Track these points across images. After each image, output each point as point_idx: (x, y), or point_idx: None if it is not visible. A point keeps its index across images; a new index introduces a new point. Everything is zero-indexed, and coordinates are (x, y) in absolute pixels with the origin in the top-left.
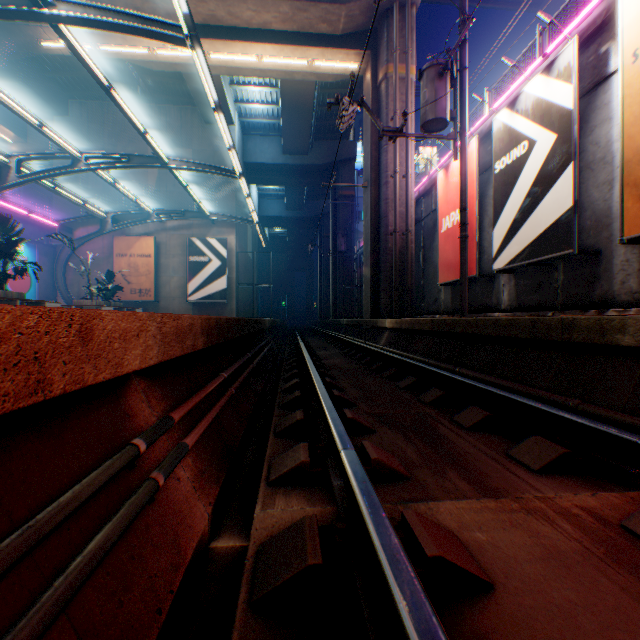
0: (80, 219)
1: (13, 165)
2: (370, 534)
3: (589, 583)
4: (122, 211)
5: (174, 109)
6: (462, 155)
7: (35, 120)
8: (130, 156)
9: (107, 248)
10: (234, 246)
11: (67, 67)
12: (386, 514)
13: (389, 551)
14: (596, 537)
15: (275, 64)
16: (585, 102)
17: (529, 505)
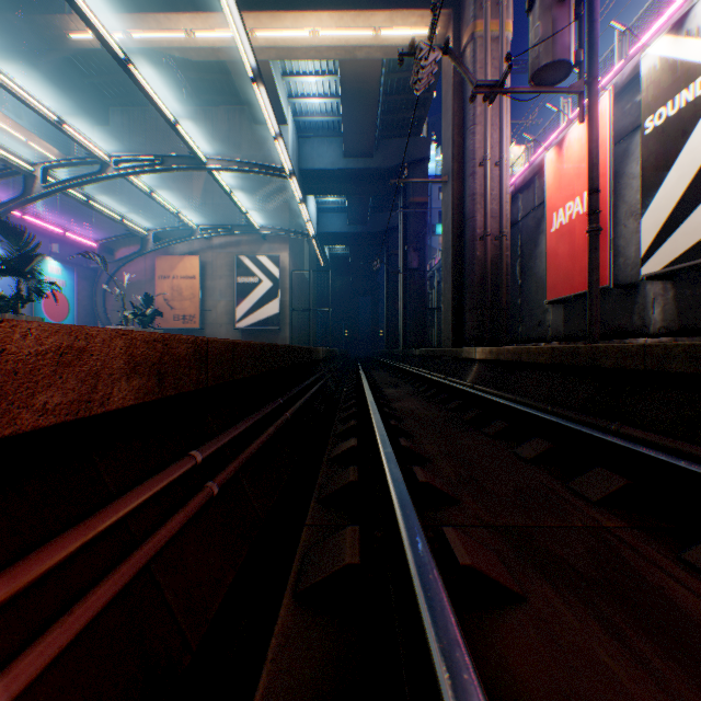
0: (120, 238)
1: (38, 174)
2: None
3: None
4: (164, 228)
5: (221, 111)
6: (592, 113)
7: (52, 115)
8: (164, 157)
9: (149, 270)
10: (287, 264)
11: (106, 70)
12: None
13: None
14: None
15: (332, 38)
16: None
17: None
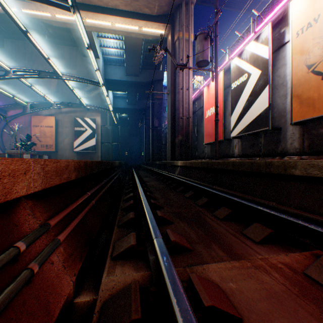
0: (11, 105)
1: None
2: (171, 300)
3: (293, 312)
4: (36, 102)
5: (66, 48)
6: (216, 79)
7: None
8: (40, 71)
9: (27, 122)
10: (99, 122)
11: (3, 20)
12: (181, 284)
13: (183, 314)
14: (292, 281)
15: (121, 27)
16: (274, 56)
17: (256, 263)
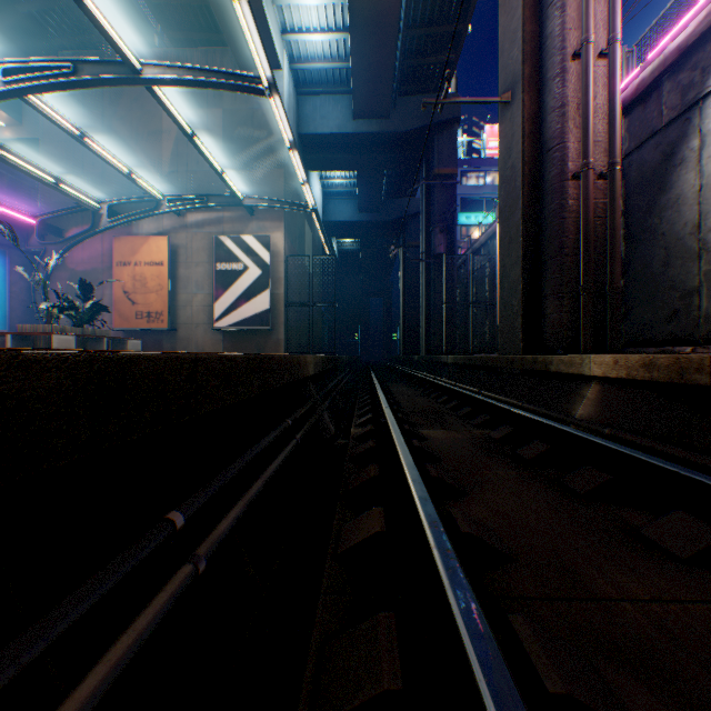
0: (65, 213)
1: None
2: None
3: None
4: (121, 199)
5: (197, 53)
6: None
7: None
8: (77, 64)
9: (108, 255)
10: (281, 248)
11: None
12: None
13: None
14: None
15: None
16: None
17: None
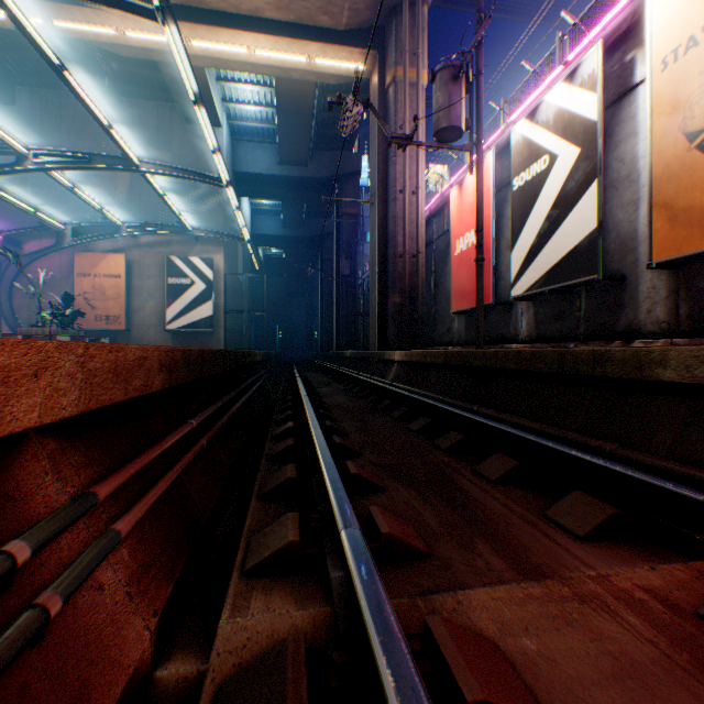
0: (31, 230)
1: None
2: (385, 693)
3: None
4: (84, 222)
5: (149, 105)
6: (478, 169)
7: None
8: (92, 155)
9: (66, 266)
10: (222, 267)
11: (13, 46)
12: (408, 649)
13: None
14: (673, 635)
15: (269, 58)
16: (609, 115)
17: (582, 589)
